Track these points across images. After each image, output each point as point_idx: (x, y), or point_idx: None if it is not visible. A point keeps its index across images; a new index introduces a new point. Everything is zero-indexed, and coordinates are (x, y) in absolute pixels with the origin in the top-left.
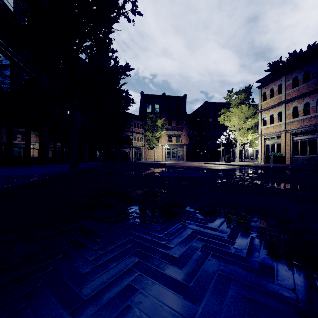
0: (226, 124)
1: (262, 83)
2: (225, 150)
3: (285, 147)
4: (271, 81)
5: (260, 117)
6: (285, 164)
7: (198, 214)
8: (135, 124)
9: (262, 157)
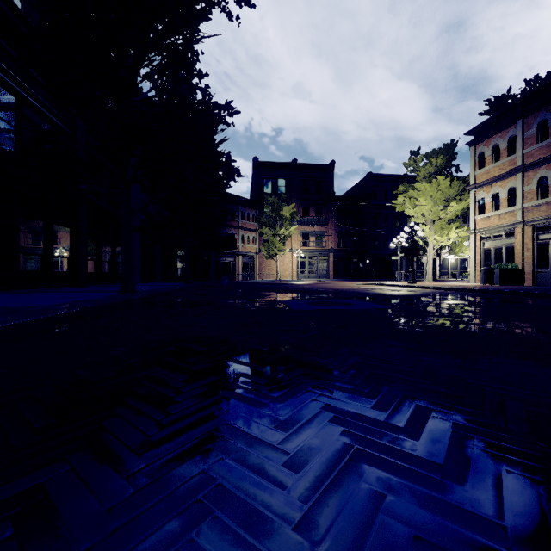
0: (408, 213)
1: (476, 135)
2: (405, 259)
3: (522, 254)
4: (495, 131)
5: (473, 198)
6: (522, 285)
7: (403, 436)
8: (243, 214)
9: (476, 272)
